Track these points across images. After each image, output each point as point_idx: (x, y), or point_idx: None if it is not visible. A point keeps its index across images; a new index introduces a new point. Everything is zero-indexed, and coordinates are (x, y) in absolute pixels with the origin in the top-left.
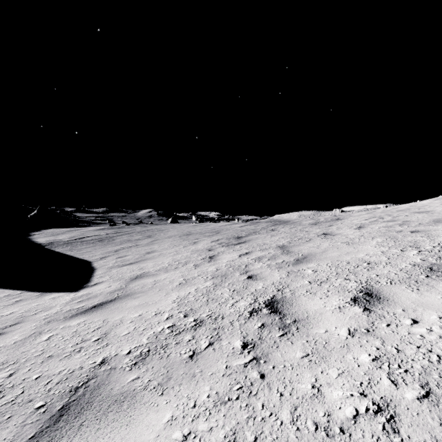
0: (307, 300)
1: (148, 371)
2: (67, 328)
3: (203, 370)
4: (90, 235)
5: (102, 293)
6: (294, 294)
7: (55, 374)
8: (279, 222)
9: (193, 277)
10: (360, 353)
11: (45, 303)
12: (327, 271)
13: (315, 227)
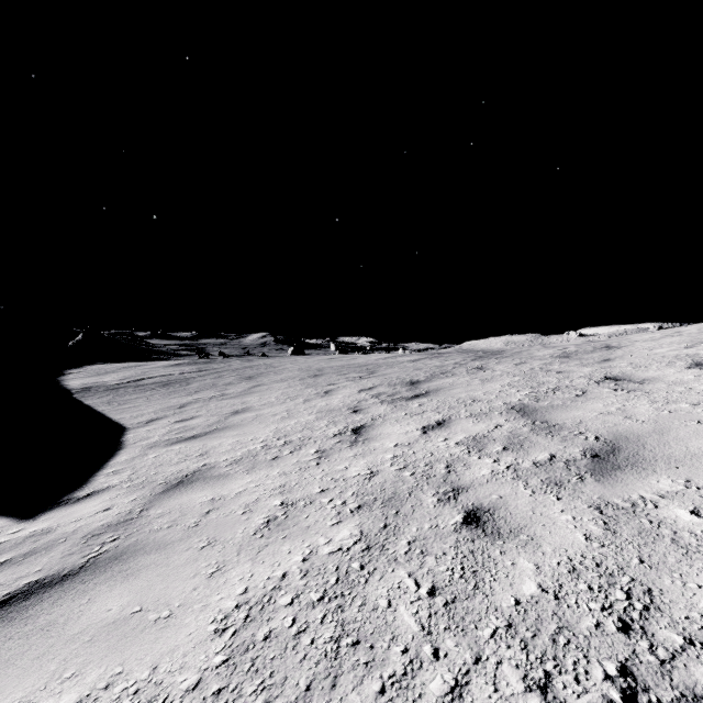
0: None
1: None
2: None
3: None
4: (154, 376)
5: (74, 533)
6: None
7: None
8: (484, 353)
9: (306, 496)
10: None
11: None
12: None
13: (572, 363)
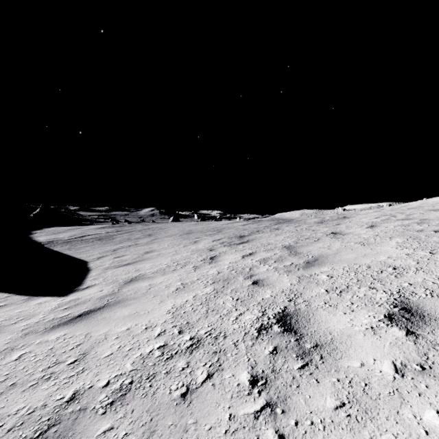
0: (328, 314)
1: (127, 417)
2: (43, 343)
3: (198, 420)
4: (90, 234)
5: (92, 298)
6: (310, 306)
7: (11, 415)
8: (282, 221)
9: (191, 281)
10: (423, 407)
11: (29, 309)
12: (345, 276)
13: (321, 226)
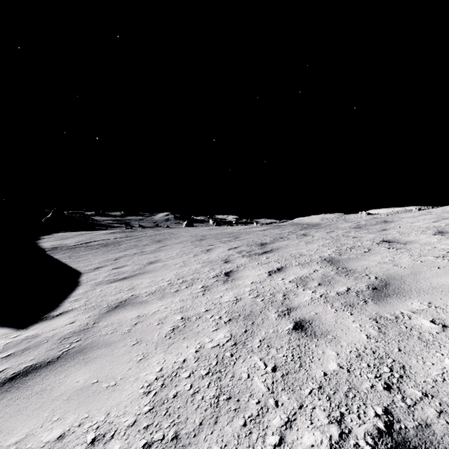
0: None
1: None
2: None
3: None
4: (97, 240)
5: (53, 337)
6: None
7: None
8: (307, 225)
9: (197, 314)
10: None
11: None
12: None
13: (362, 231)
